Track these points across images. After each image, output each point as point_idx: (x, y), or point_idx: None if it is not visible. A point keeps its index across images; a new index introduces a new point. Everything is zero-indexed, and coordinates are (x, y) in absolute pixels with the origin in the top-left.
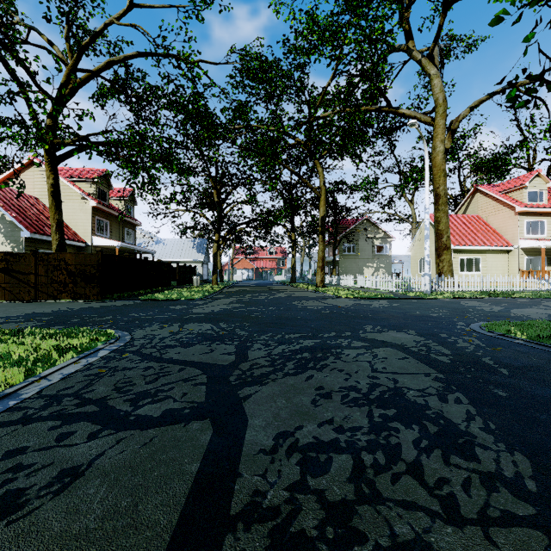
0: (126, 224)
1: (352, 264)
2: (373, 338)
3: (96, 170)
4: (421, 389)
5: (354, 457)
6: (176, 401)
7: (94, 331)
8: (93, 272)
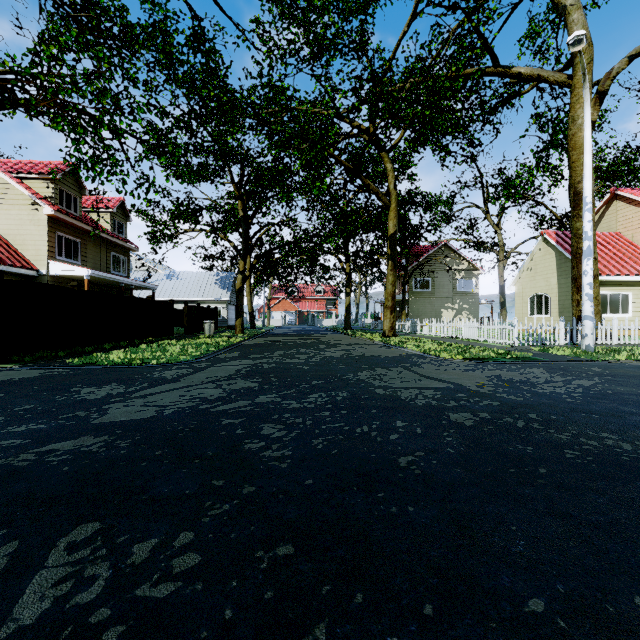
0: (112, 247)
1: (426, 305)
2: None
3: (59, 164)
4: None
5: None
6: None
7: None
8: None
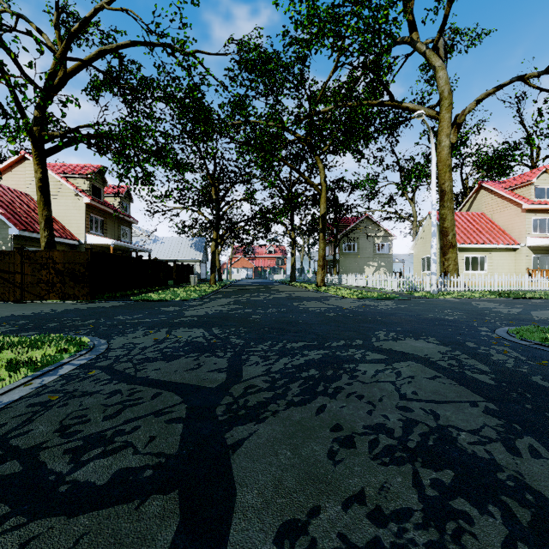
0: (121, 222)
1: (353, 263)
2: (389, 348)
3: (90, 166)
4: (474, 430)
5: None
6: (137, 453)
7: (64, 340)
8: (82, 271)
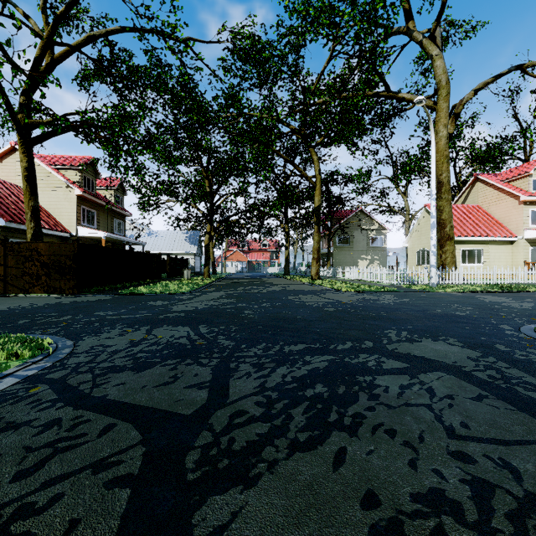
0: (115, 214)
1: (346, 256)
2: (407, 353)
3: (82, 158)
4: None
5: None
6: None
7: (19, 343)
8: (68, 263)
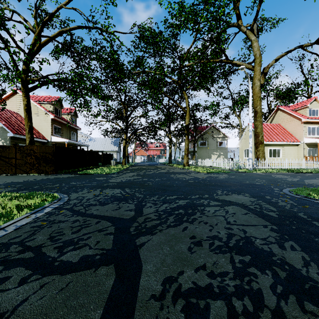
0: (71, 129)
1: (204, 153)
2: (223, 199)
3: (54, 97)
4: (264, 238)
5: (227, 303)
6: (91, 248)
7: (44, 195)
8: (50, 157)
